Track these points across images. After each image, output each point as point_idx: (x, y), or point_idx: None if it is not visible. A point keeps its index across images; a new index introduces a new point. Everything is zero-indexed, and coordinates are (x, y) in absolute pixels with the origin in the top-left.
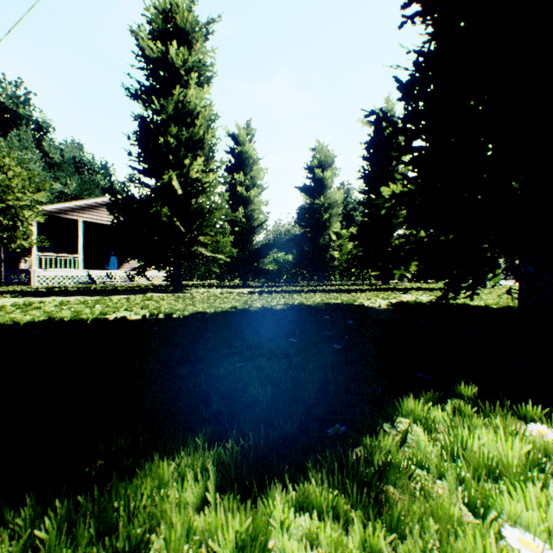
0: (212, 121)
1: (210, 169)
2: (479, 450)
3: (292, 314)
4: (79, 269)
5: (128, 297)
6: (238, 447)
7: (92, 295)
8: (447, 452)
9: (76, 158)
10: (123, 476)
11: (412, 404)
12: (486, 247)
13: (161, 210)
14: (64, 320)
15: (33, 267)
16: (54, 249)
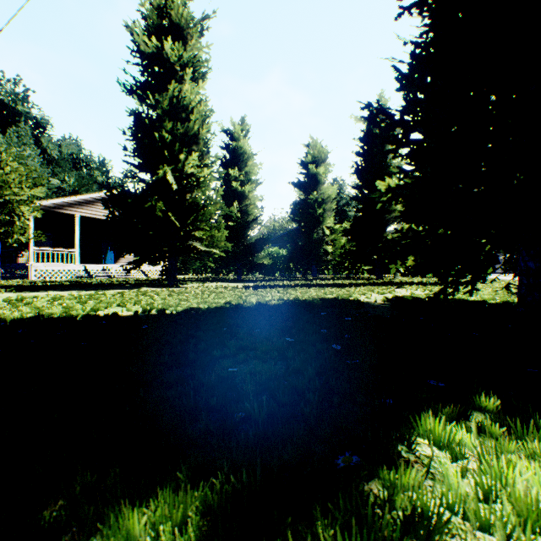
0: (206, 116)
1: (205, 164)
2: (526, 492)
3: (287, 310)
4: (75, 263)
5: (122, 292)
6: (229, 486)
7: (87, 290)
8: (483, 490)
9: (74, 154)
10: (80, 534)
11: (431, 423)
12: (486, 241)
13: (155, 205)
14: (52, 317)
15: (30, 261)
16: (52, 243)
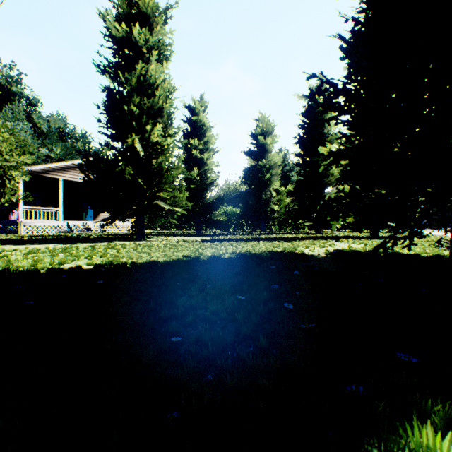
0: (170, 92)
1: (169, 135)
2: None
3: (239, 263)
4: (59, 220)
5: (94, 245)
6: None
7: (65, 243)
8: None
9: (60, 128)
10: None
11: (430, 438)
12: (424, 200)
13: (125, 169)
14: (17, 271)
15: (20, 218)
16: (40, 203)
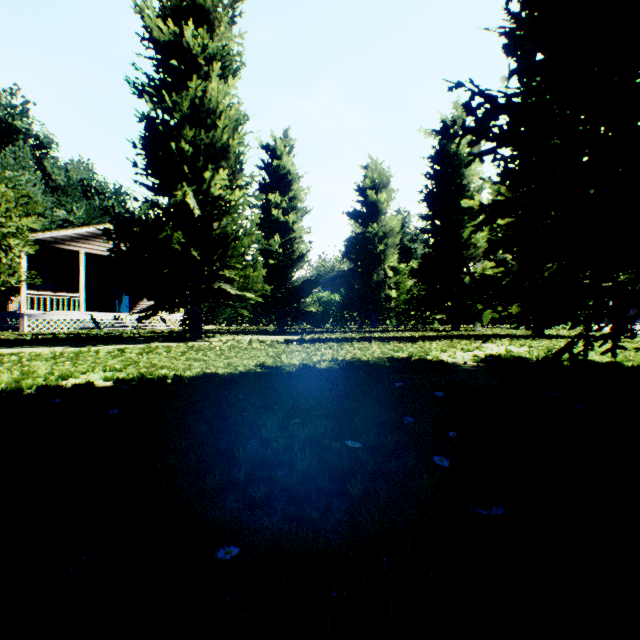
0: (239, 123)
1: (237, 186)
2: None
3: (344, 377)
4: (80, 311)
5: (123, 348)
6: None
7: (83, 345)
8: None
9: (84, 181)
10: None
11: None
12: None
13: (172, 235)
14: None
15: (22, 309)
16: (52, 287)
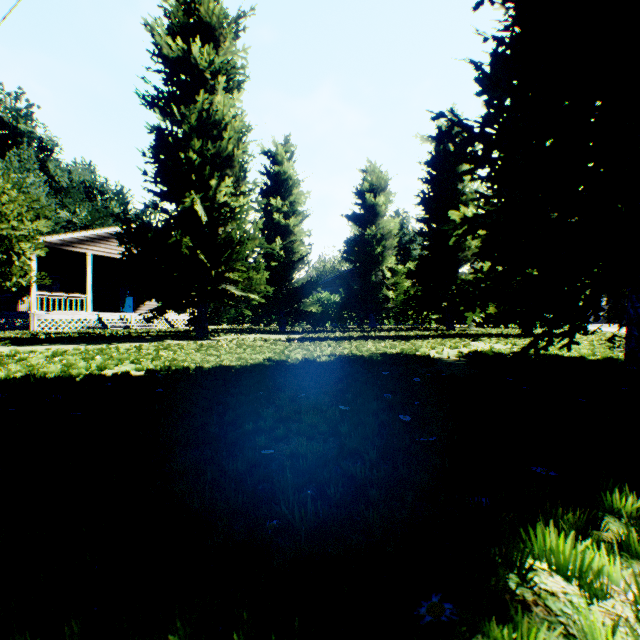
0: (243, 134)
1: (241, 192)
2: None
3: (341, 368)
4: (87, 311)
5: (139, 346)
6: None
7: (98, 343)
8: None
9: (87, 182)
10: None
11: (553, 539)
12: (589, 283)
13: (181, 240)
14: (46, 378)
15: (32, 309)
16: (59, 288)
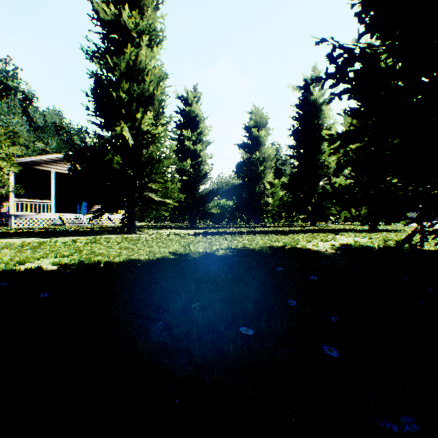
0: (161, 79)
1: (160, 124)
2: None
3: (237, 263)
4: (51, 212)
5: (76, 239)
6: None
7: (48, 237)
8: None
9: (57, 123)
10: None
11: None
12: None
13: (113, 158)
14: None
15: (10, 211)
16: (32, 196)
